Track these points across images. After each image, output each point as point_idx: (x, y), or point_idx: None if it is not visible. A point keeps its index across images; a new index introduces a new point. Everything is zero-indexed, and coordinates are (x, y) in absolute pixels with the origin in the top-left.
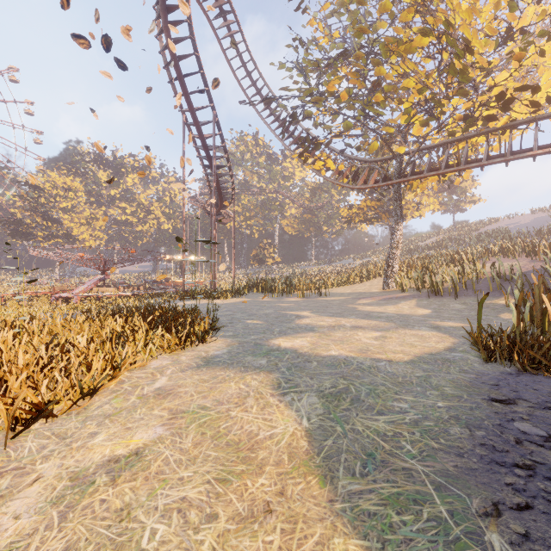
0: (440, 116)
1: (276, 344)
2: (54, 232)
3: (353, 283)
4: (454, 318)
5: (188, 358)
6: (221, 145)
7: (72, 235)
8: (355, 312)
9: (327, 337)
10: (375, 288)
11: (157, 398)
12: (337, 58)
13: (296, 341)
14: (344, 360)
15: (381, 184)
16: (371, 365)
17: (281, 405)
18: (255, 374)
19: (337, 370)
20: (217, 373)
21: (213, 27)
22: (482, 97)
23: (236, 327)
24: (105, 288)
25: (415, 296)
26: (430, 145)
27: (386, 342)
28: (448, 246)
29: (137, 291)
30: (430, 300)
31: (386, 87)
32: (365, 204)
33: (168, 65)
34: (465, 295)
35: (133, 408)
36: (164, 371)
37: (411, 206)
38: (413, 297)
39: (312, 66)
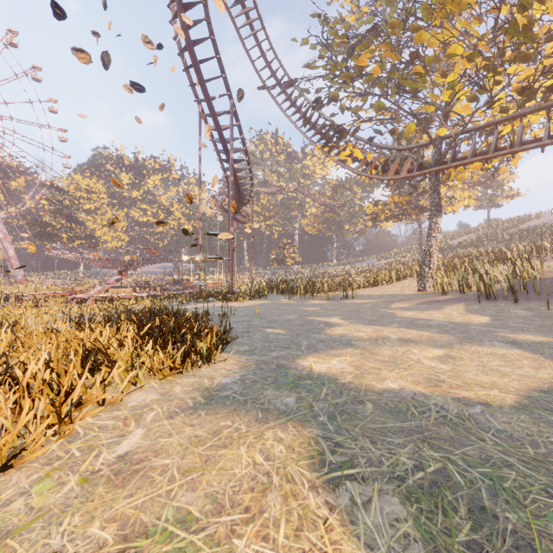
0: (492, 88)
1: (306, 367)
2: (78, 234)
3: (381, 284)
4: (527, 329)
5: (185, 389)
6: (239, 137)
7: (95, 236)
8: (395, 319)
9: (373, 355)
10: (409, 290)
11: (111, 482)
12: (368, 31)
13: (332, 362)
14: (413, 400)
15: (416, 173)
16: (461, 413)
17: (334, 522)
18: (279, 428)
19: (411, 423)
20: (221, 422)
21: (231, 15)
22: (549, 60)
23: (253, 338)
24: (121, 289)
25: (461, 299)
26: (474, 127)
27: (458, 366)
28: (486, 244)
29: (153, 292)
30: (482, 304)
31: (427, 58)
32: (392, 200)
33: (182, 51)
34: (526, 299)
35: (60, 512)
36: (144, 415)
37: (444, 201)
38: (459, 300)
39: (339, 39)
